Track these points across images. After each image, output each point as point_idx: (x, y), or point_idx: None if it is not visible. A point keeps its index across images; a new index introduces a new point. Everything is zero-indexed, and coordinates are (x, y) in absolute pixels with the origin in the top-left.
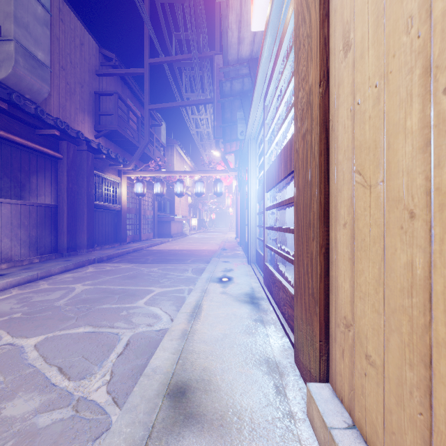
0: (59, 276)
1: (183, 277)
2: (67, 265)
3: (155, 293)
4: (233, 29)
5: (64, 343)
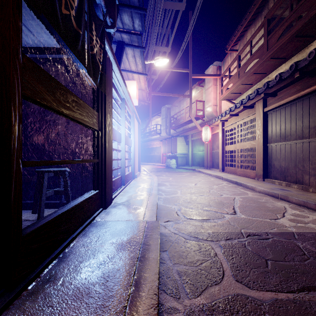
0: (284, 203)
1: (176, 203)
2: (307, 201)
3: (179, 193)
4: (139, 62)
5: (182, 185)
